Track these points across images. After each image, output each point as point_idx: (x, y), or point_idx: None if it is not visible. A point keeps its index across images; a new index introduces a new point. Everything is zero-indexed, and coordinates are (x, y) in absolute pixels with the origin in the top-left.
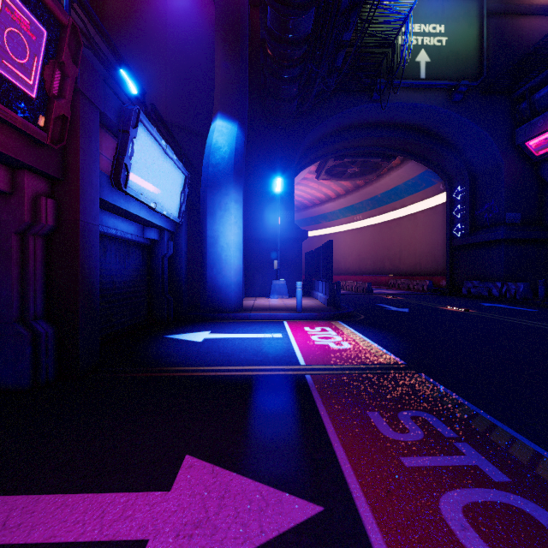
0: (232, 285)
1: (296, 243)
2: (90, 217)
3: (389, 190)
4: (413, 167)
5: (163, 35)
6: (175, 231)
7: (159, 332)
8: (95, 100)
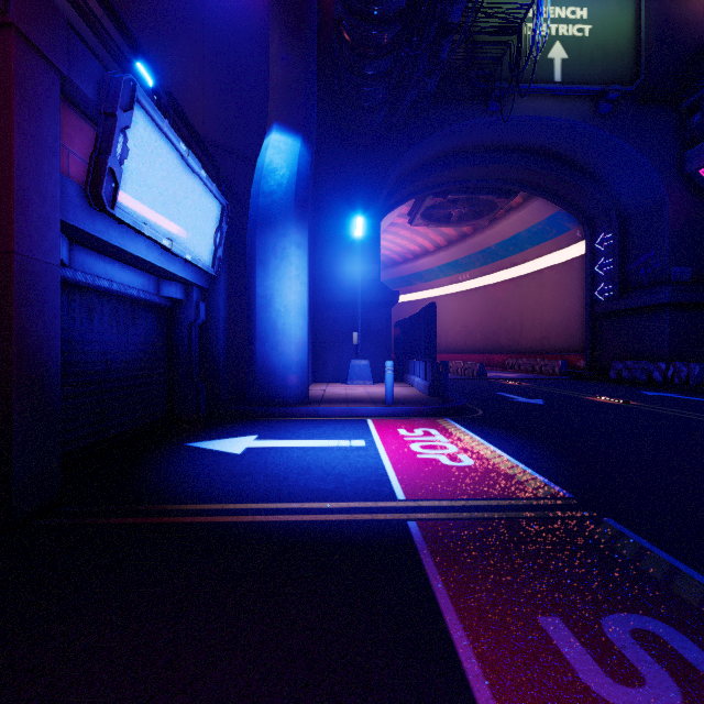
0: (292, 366)
1: (383, 309)
2: (39, 249)
3: (506, 239)
4: (540, 207)
5: (199, 20)
6: (208, 288)
7: (180, 437)
8: (49, 52)
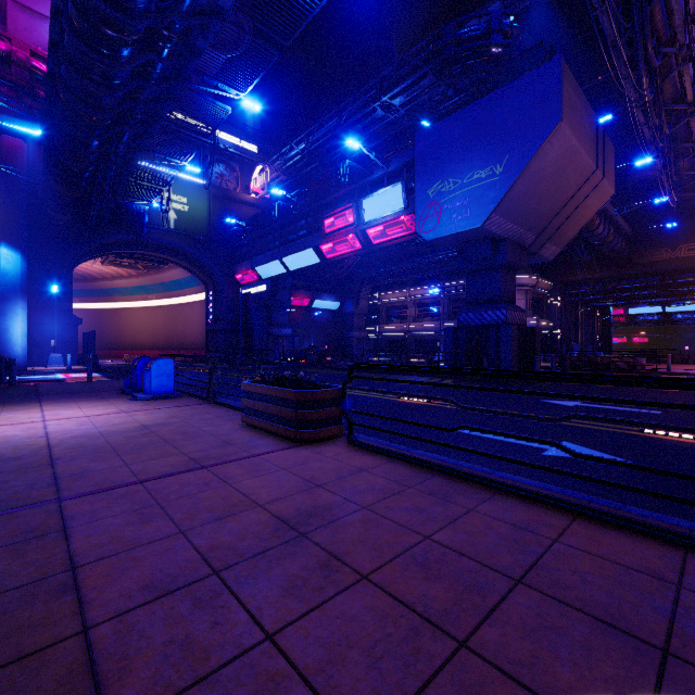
0: (20, 356)
1: (73, 327)
2: None
3: (174, 281)
4: (185, 271)
5: None
6: None
7: None
8: None
